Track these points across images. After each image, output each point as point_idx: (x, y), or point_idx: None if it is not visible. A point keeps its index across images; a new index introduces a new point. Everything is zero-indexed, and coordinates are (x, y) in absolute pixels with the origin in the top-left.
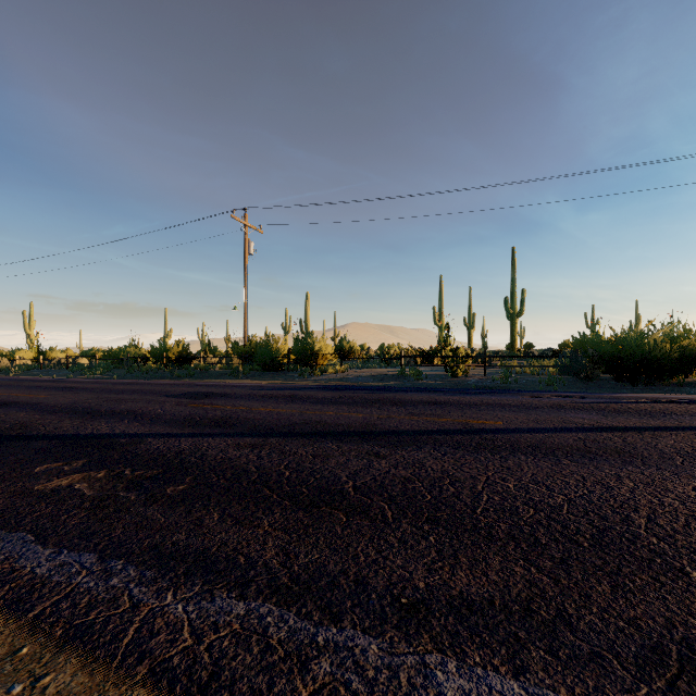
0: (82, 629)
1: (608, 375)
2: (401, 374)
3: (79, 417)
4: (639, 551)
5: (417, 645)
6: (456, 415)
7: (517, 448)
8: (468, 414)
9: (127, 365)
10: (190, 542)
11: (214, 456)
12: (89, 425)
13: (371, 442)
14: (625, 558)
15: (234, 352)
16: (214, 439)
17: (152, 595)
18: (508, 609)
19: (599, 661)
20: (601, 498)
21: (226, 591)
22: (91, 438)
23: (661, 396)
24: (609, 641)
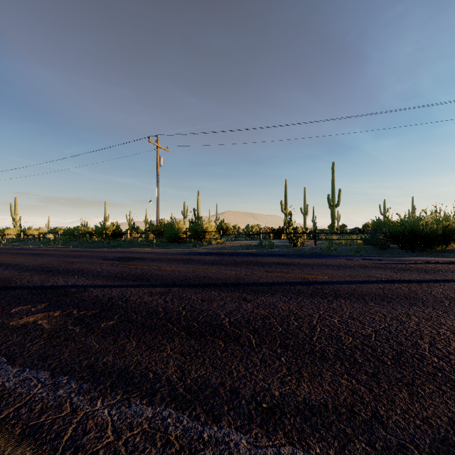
0: (34, 428)
1: (395, 245)
2: (260, 245)
3: (45, 273)
4: (426, 368)
5: (274, 439)
6: (297, 272)
7: (338, 294)
8: (305, 271)
9: (79, 239)
10: (116, 362)
11: (135, 300)
12: (51, 279)
13: (240, 290)
14: (417, 372)
15: (150, 230)
16: (135, 289)
17: (87, 402)
18: (338, 411)
19: (405, 451)
20: (397, 329)
21: (139, 398)
22: (52, 288)
23: (431, 259)
24: (410, 435)
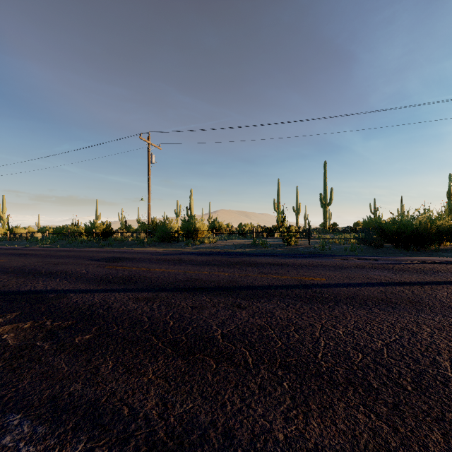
0: None
1: (389, 244)
2: (254, 244)
3: (24, 276)
4: None
5: None
6: (293, 274)
7: (339, 299)
8: (301, 273)
9: (68, 238)
10: (84, 392)
11: (118, 308)
12: (29, 283)
13: (234, 295)
14: (445, 402)
15: (141, 229)
16: (120, 294)
17: None
18: None
19: None
20: (410, 342)
21: (107, 449)
22: (28, 294)
23: (427, 258)
24: None
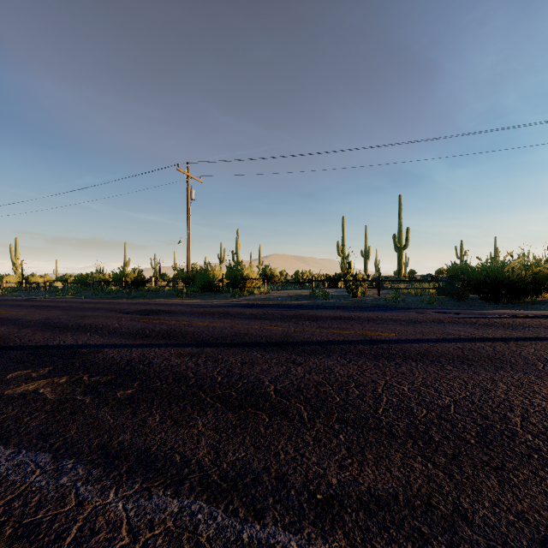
0: (29, 528)
1: (475, 295)
2: (312, 295)
3: (50, 330)
4: (519, 448)
5: (332, 541)
6: (357, 328)
7: (408, 356)
8: (367, 328)
9: (93, 288)
10: (134, 441)
11: (159, 363)
12: (57, 337)
13: (289, 351)
14: (507, 454)
15: (179, 277)
16: (160, 349)
17: (96, 493)
18: (411, 504)
19: None
20: (481, 399)
21: (163, 488)
22: (58, 349)
23: (519, 312)
24: (502, 535)
